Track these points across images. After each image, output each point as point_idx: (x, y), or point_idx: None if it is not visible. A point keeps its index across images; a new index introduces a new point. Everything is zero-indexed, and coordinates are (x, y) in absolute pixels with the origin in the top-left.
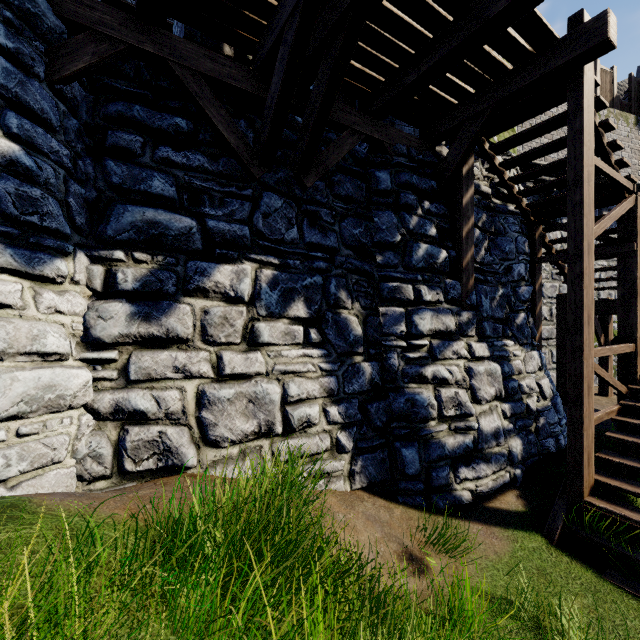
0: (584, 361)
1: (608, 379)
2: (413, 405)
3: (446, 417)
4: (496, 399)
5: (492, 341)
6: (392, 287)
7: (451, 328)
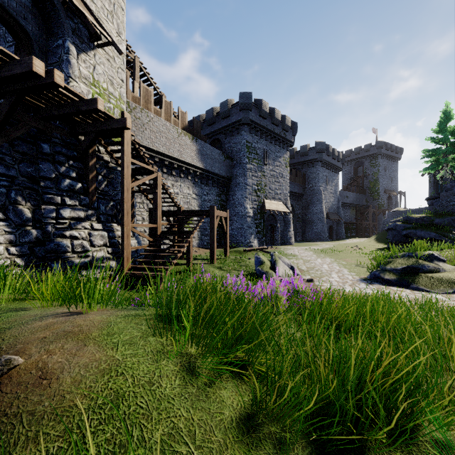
0: (125, 227)
1: (142, 235)
2: (59, 246)
3: (77, 252)
4: (105, 246)
5: (105, 223)
6: (49, 197)
7: (82, 216)
